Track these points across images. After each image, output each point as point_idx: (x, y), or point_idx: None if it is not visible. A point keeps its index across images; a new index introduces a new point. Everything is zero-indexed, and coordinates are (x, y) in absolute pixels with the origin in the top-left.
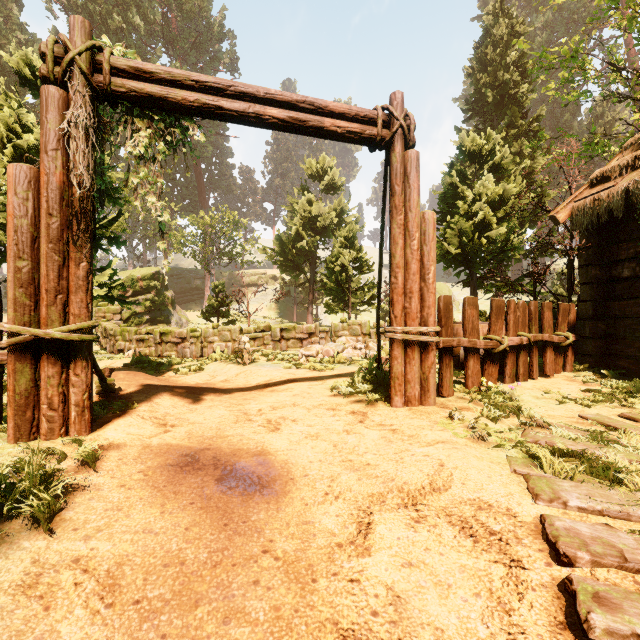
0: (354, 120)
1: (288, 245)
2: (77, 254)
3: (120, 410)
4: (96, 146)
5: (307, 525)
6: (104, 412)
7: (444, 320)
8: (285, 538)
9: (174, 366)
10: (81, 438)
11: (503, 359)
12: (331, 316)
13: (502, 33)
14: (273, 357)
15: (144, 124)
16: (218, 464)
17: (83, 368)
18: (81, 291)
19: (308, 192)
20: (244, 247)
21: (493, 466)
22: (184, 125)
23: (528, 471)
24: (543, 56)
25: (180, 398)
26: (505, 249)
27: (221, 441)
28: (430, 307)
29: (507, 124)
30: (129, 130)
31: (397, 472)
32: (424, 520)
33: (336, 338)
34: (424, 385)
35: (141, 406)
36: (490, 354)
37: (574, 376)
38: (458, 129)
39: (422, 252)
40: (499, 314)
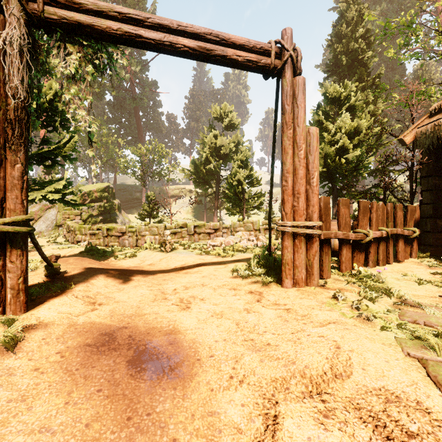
0: (252, 51)
1: (200, 167)
2: (12, 156)
3: (59, 290)
4: (30, 64)
5: (212, 417)
6: (45, 292)
7: (324, 217)
8: (189, 436)
9: (116, 253)
10: (14, 318)
11: (365, 248)
12: (230, 218)
13: (353, 15)
14: (188, 246)
15: (75, 49)
16: (132, 343)
17: (18, 256)
18: (16, 189)
19: (214, 130)
20: (169, 169)
21: (386, 348)
22: (110, 53)
23: (422, 355)
24: (386, 26)
25: (113, 279)
26: (358, 168)
27: (138, 319)
28: (314, 205)
29: (356, 80)
30: (62, 53)
31: (297, 354)
32: (332, 414)
33: (235, 233)
34: (309, 270)
35: (78, 286)
36: (358, 244)
37: (420, 261)
38: (321, 84)
39: (307, 160)
40: (365, 213)
